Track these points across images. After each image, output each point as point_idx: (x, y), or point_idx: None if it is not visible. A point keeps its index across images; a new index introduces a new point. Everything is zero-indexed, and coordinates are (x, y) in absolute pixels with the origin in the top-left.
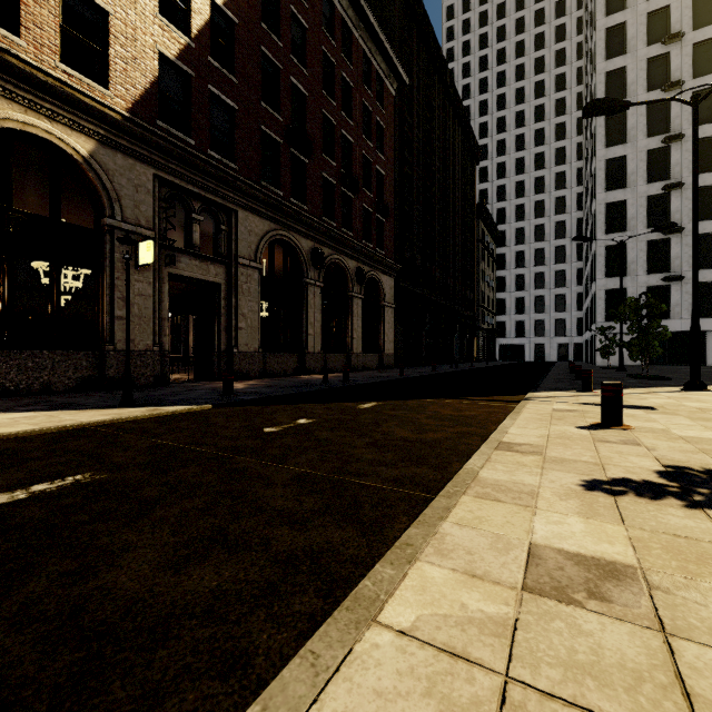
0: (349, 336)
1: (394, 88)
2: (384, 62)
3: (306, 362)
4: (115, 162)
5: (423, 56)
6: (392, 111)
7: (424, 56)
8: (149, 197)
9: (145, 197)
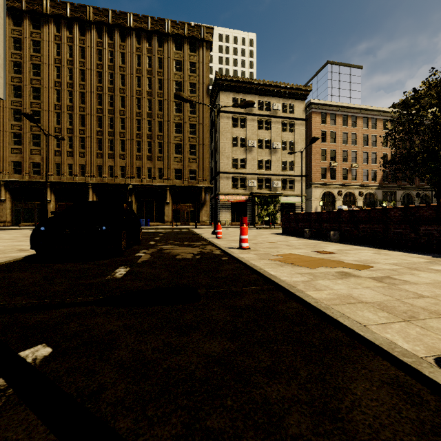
0: None
1: None
2: None
3: None
4: (377, 191)
5: None
6: None
7: None
8: (381, 195)
9: (380, 195)
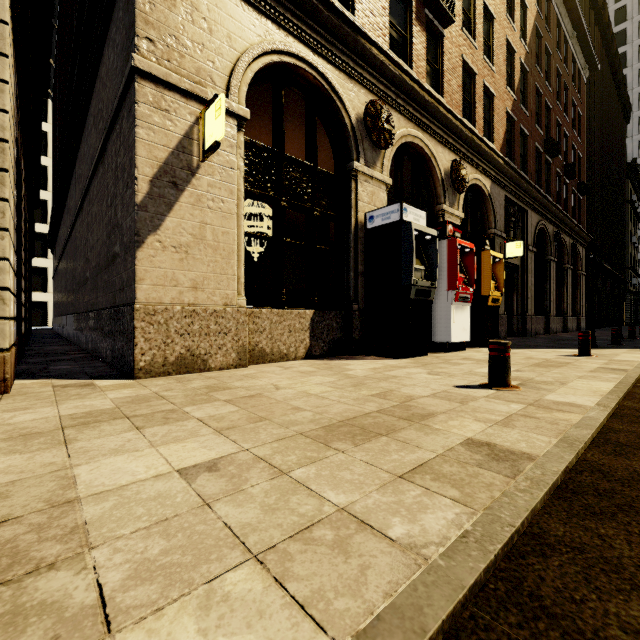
0: (564, 302)
1: (585, 77)
2: (582, 58)
3: (550, 323)
4: (495, 192)
5: (597, 36)
6: (584, 99)
7: (597, 36)
8: (503, 211)
9: (502, 211)
